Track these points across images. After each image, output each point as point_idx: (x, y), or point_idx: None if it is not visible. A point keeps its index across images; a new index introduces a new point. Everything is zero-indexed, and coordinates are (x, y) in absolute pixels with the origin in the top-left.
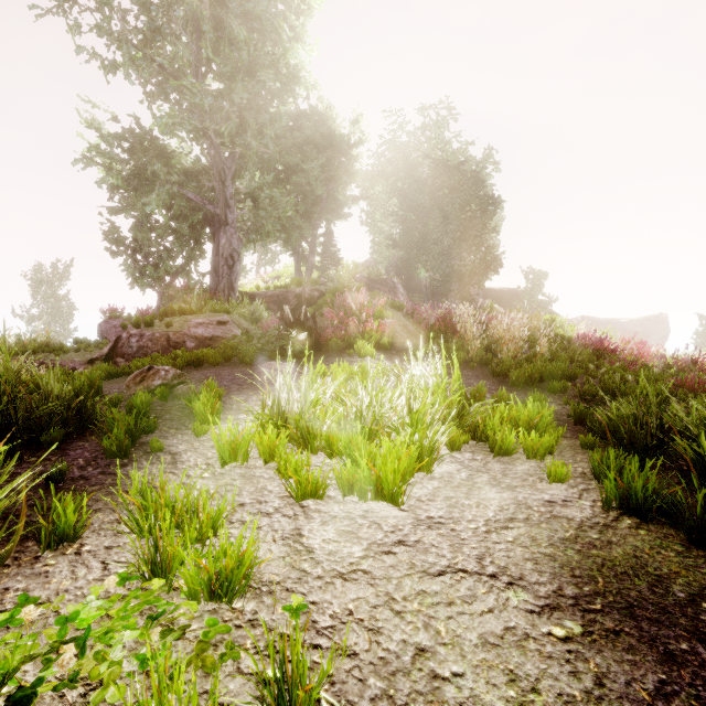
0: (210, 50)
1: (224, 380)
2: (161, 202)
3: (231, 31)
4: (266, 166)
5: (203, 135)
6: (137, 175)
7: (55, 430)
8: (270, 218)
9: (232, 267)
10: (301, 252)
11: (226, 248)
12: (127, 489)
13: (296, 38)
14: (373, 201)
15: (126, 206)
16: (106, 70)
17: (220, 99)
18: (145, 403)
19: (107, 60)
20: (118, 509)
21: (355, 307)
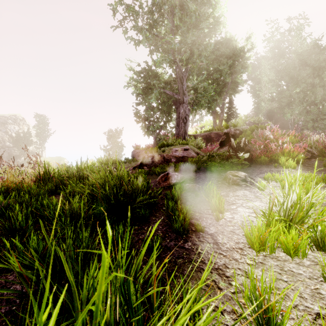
0: (178, 21)
1: (204, 180)
2: (155, 97)
3: (187, 8)
4: (200, 72)
5: (173, 62)
6: (146, 87)
7: (143, 210)
8: (203, 97)
9: (185, 123)
10: (216, 112)
11: (183, 114)
12: (202, 267)
13: (216, 3)
14: (252, 81)
15: (142, 101)
16: (136, 45)
17: (181, 44)
18: (177, 194)
19: (136, 40)
20: (209, 291)
21: (273, 137)
